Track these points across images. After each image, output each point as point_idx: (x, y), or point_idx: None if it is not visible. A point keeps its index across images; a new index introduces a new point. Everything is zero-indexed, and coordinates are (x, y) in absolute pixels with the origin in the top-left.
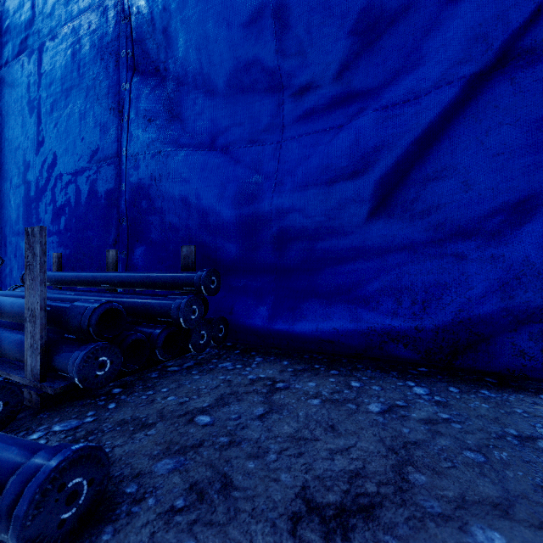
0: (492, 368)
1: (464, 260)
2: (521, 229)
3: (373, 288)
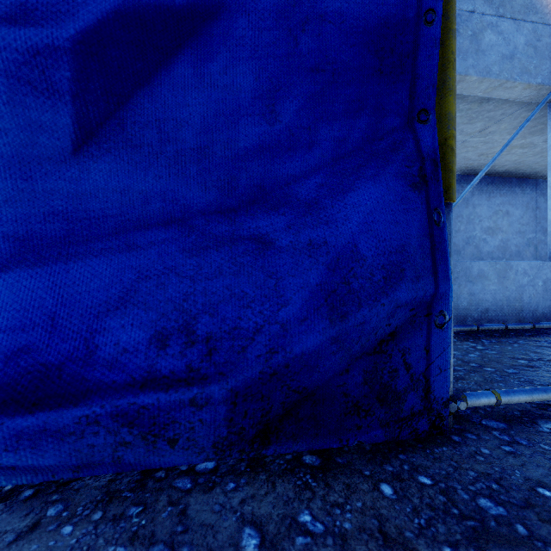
0: (314, 445)
1: (273, 249)
2: (351, 199)
3: (93, 311)
